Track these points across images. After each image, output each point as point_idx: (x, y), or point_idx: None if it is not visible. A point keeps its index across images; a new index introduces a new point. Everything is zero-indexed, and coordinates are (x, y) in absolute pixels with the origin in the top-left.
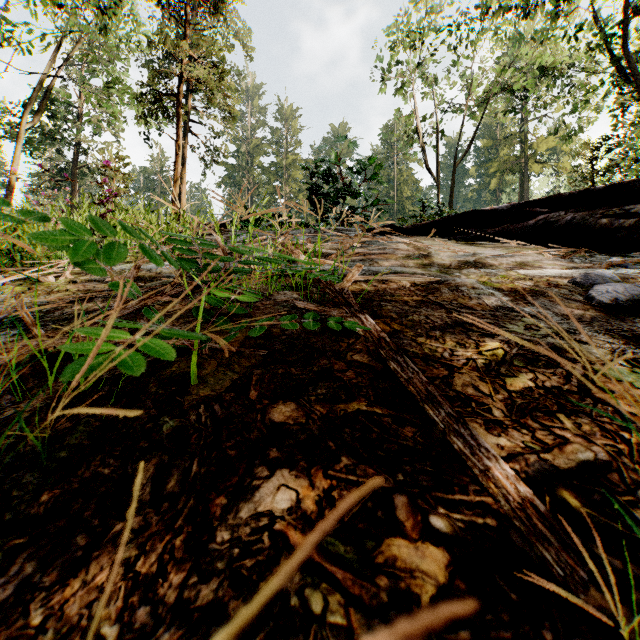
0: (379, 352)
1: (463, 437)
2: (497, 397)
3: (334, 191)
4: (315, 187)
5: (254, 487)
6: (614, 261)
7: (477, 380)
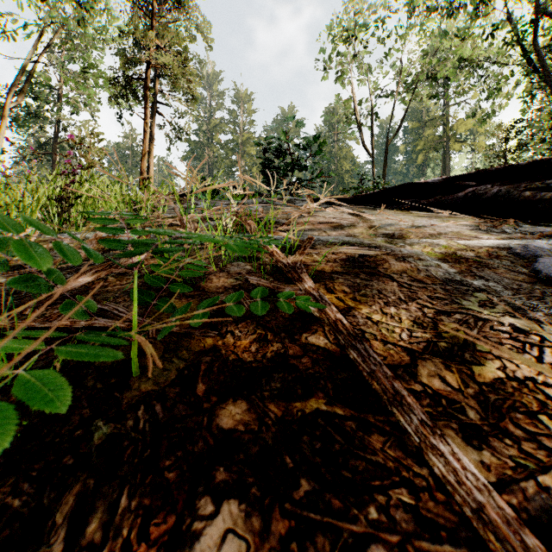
0: (337, 337)
1: (444, 456)
2: (468, 392)
3: (284, 165)
4: (267, 161)
5: (194, 533)
6: (544, 232)
7: (442, 369)
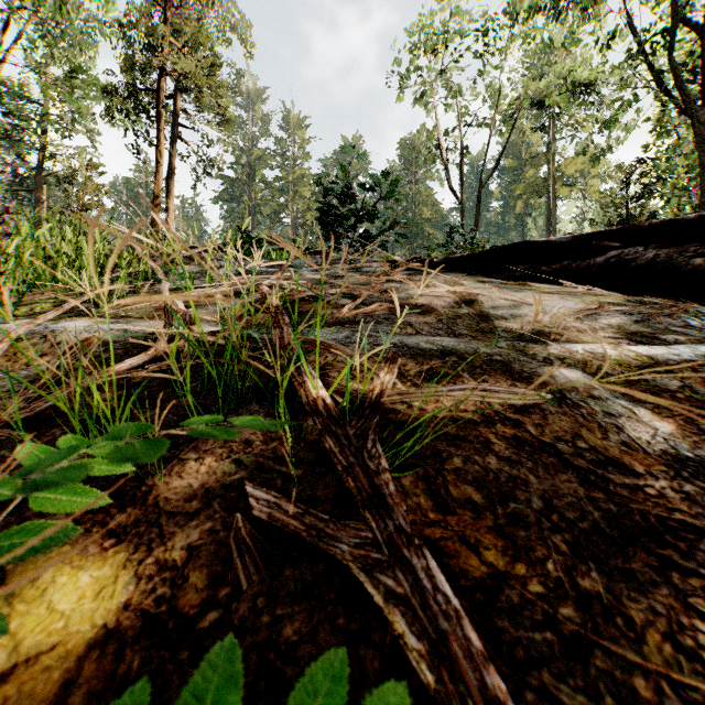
0: None
1: None
2: None
3: (346, 212)
4: (323, 206)
5: None
6: None
7: None
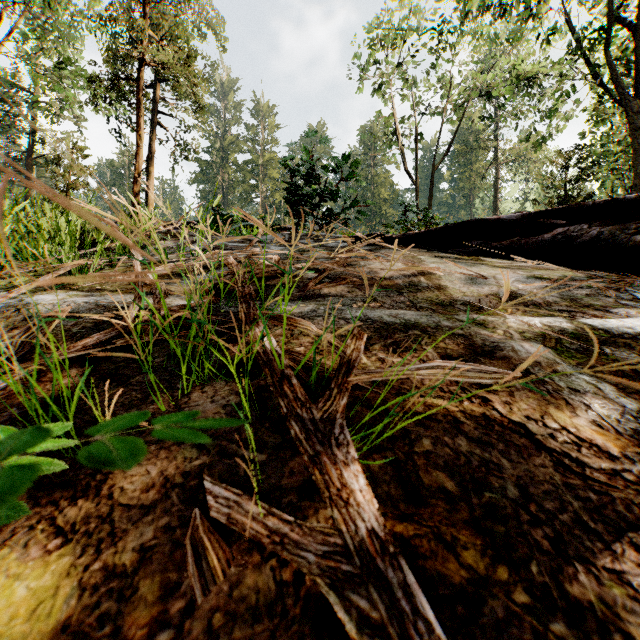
0: None
1: None
2: None
3: (311, 192)
4: (290, 186)
5: None
6: None
7: None
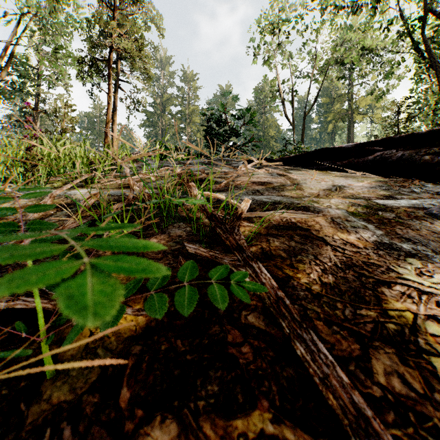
0: (280, 324)
1: None
2: (435, 399)
3: (222, 131)
4: (208, 128)
5: None
6: None
7: (399, 363)
